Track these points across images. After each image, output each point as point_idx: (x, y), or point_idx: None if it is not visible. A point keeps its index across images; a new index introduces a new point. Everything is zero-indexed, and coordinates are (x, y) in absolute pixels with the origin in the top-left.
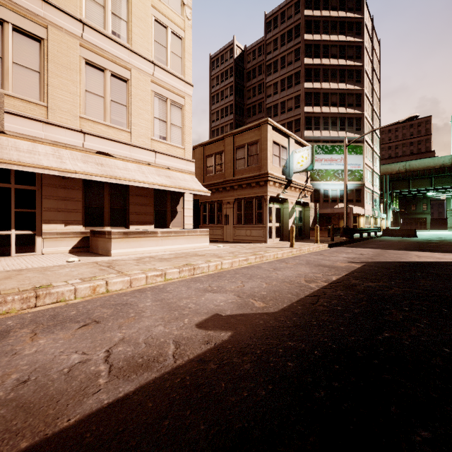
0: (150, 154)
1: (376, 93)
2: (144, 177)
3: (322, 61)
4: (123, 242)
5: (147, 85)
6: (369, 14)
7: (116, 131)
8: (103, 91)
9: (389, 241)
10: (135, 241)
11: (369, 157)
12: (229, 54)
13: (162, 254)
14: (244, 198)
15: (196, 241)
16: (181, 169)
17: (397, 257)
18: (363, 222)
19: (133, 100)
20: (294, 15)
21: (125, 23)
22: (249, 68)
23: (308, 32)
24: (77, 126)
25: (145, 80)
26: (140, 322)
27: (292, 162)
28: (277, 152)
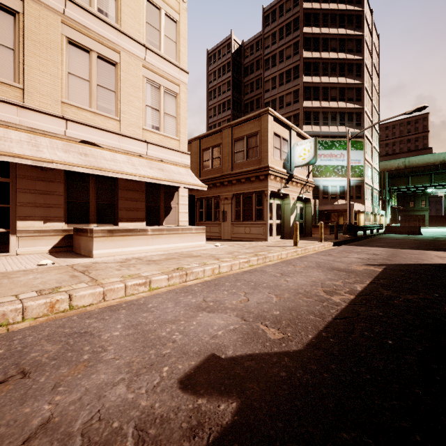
0: (142, 145)
1: (376, 88)
2: (134, 169)
3: (321, 55)
4: (108, 241)
5: (138, 69)
6: (368, 7)
7: (104, 119)
8: (88, 74)
9: (395, 238)
10: (122, 240)
11: (369, 153)
12: (226, 49)
13: (152, 255)
14: (242, 194)
15: (191, 240)
16: (176, 161)
17: (416, 258)
18: (363, 219)
19: (122, 86)
20: (292, 8)
21: (113, 1)
22: (247, 63)
23: (307, 25)
24: (58, 112)
25: (135, 64)
26: (91, 374)
27: (293, 155)
28: (278, 144)
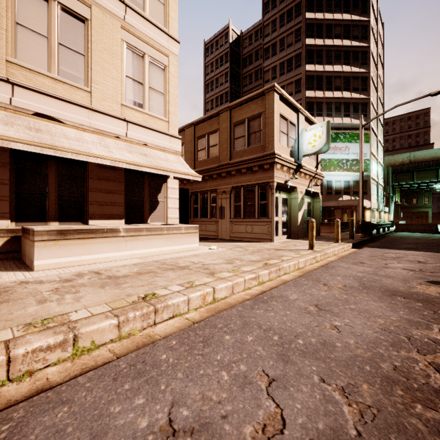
0: (120, 124)
1: (381, 79)
2: (106, 152)
3: (325, 42)
4: (58, 247)
5: (115, 31)
6: None
7: (68, 88)
8: (46, 29)
9: (415, 238)
10: (80, 244)
11: (374, 147)
12: (224, 39)
13: (121, 265)
14: (243, 186)
15: (180, 242)
16: (164, 146)
17: None
18: (369, 216)
19: (94, 49)
20: None
21: None
22: (245, 53)
23: (310, 10)
24: (1, 74)
25: (112, 24)
26: None
27: (301, 142)
28: (285, 128)
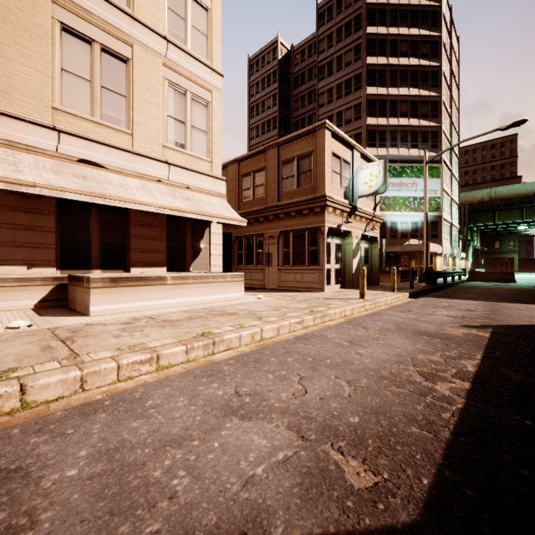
0: (161, 166)
1: (455, 102)
2: (150, 198)
3: (389, 61)
4: (111, 294)
5: (157, 69)
6: (446, 3)
7: (111, 132)
8: (90, 72)
9: (484, 288)
10: (131, 291)
11: (447, 182)
12: (271, 55)
13: (171, 312)
14: (292, 231)
15: (226, 291)
16: (207, 189)
17: (527, 316)
18: (440, 263)
19: (135, 89)
20: (353, 3)
21: None
22: (297, 72)
23: (371, 23)
24: (48, 121)
25: (153, 61)
26: None
27: (356, 182)
28: (338, 168)
